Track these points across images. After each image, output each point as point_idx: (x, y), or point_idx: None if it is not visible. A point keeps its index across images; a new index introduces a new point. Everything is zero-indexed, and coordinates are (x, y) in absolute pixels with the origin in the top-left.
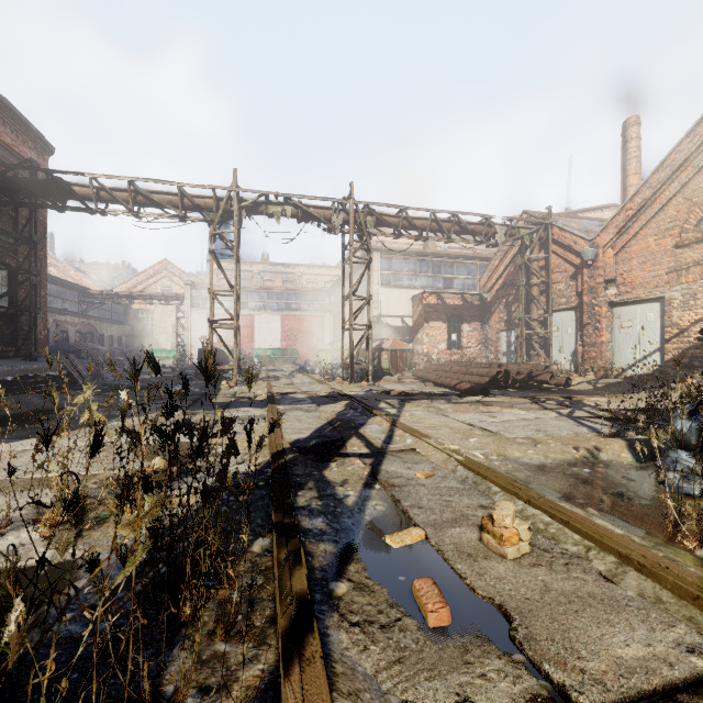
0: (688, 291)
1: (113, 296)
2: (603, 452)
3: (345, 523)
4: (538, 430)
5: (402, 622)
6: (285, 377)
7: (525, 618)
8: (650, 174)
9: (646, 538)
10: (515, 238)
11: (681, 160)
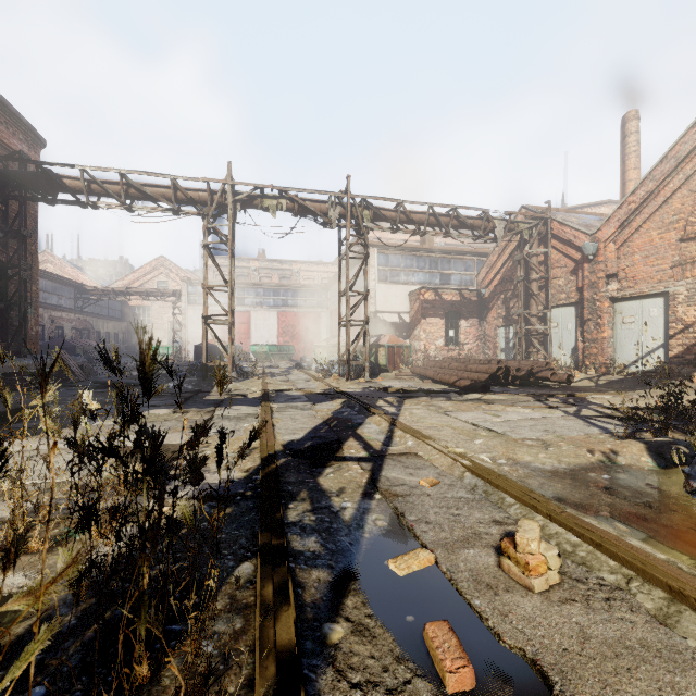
0: (693, 286)
1: (109, 292)
2: (620, 455)
3: (342, 543)
4: (547, 430)
5: (413, 684)
6: (280, 373)
7: (568, 681)
8: (654, 166)
9: (689, 562)
10: (514, 233)
11: (686, 152)
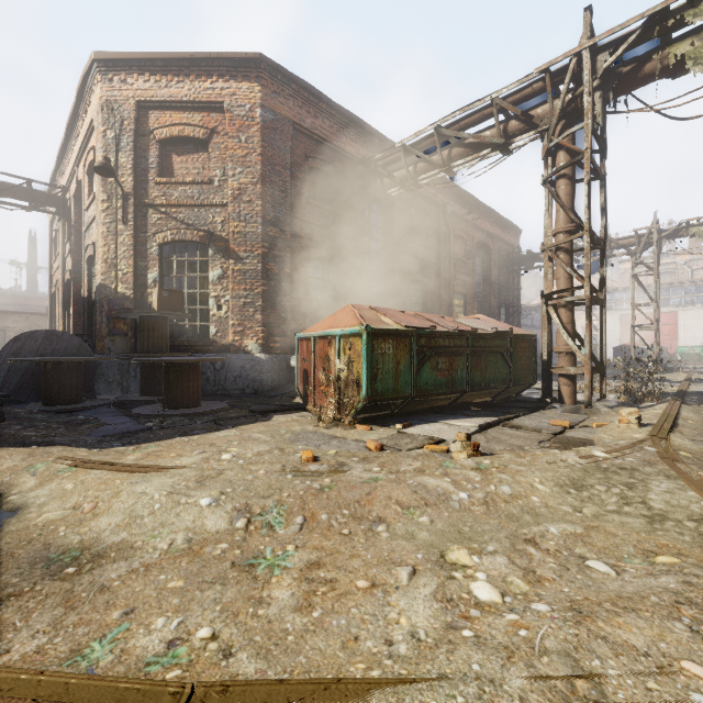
0: None
1: (536, 307)
2: None
3: None
4: None
5: None
6: None
7: None
8: None
9: None
10: None
11: None
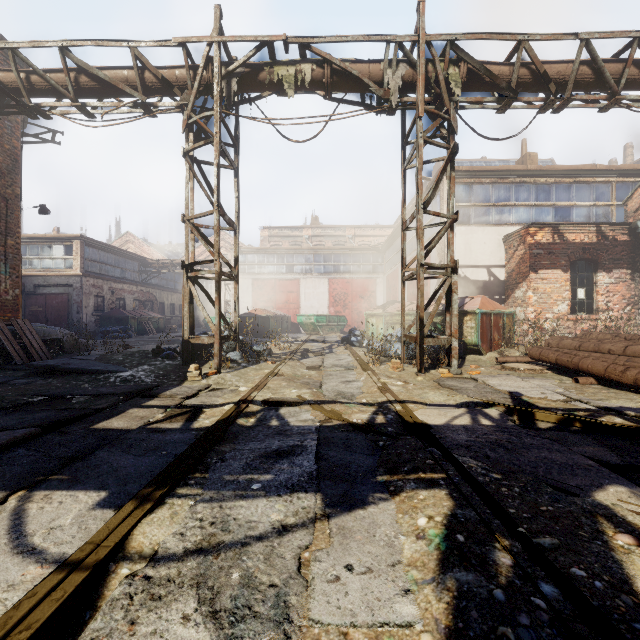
0: None
1: (168, 264)
2: None
3: None
4: None
5: None
6: (318, 352)
7: None
8: None
9: None
10: None
11: None
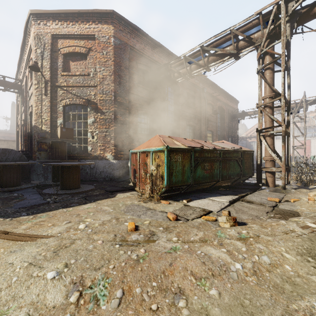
0: None
1: (244, 138)
2: None
3: None
4: None
5: None
6: None
7: None
8: None
9: None
10: None
11: None
